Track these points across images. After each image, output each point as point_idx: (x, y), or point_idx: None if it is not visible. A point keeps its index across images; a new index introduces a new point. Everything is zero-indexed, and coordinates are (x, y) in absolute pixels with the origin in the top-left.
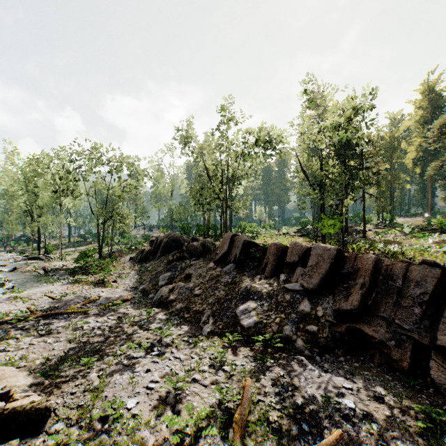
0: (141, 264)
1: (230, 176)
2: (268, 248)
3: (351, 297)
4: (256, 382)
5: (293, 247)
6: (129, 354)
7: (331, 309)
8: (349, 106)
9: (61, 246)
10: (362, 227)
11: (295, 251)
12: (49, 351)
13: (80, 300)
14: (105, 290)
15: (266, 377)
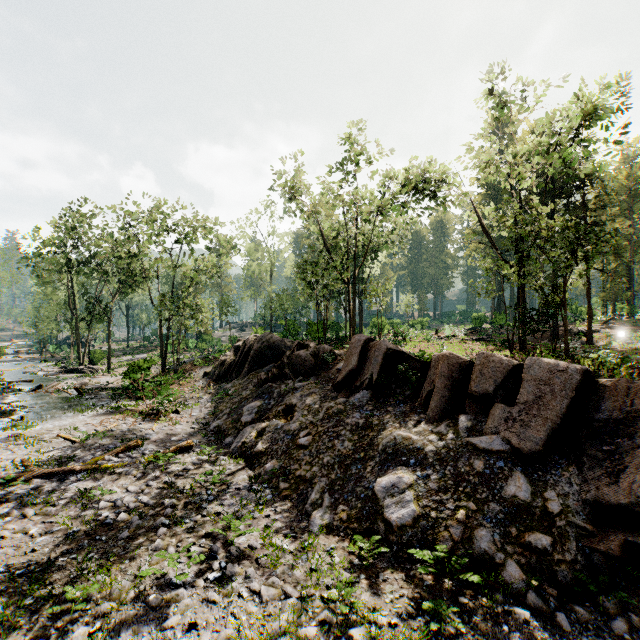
0: (220, 384)
1: (360, 245)
2: (432, 364)
3: (625, 476)
4: None
5: (484, 364)
6: (164, 574)
7: (577, 498)
8: (574, 110)
9: (116, 352)
10: (580, 326)
11: (487, 372)
12: (24, 556)
13: (113, 445)
14: (158, 426)
15: None
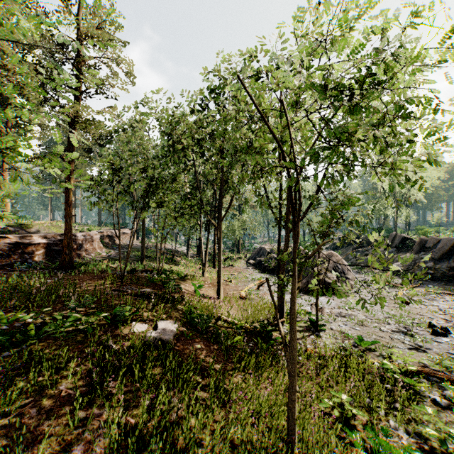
0: (334, 250)
1: None
2: (417, 240)
3: None
4: (394, 279)
5: (430, 239)
6: None
7: (444, 266)
8: None
9: None
10: None
11: (431, 241)
12: None
13: None
14: None
15: (400, 280)
